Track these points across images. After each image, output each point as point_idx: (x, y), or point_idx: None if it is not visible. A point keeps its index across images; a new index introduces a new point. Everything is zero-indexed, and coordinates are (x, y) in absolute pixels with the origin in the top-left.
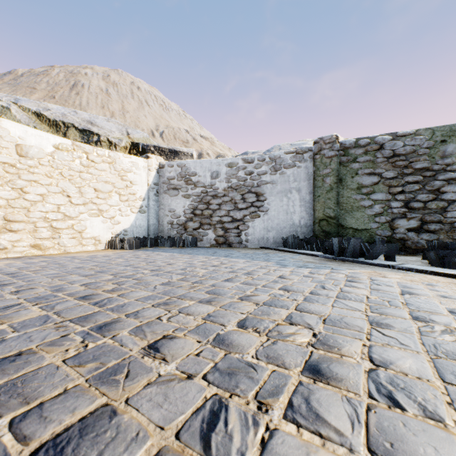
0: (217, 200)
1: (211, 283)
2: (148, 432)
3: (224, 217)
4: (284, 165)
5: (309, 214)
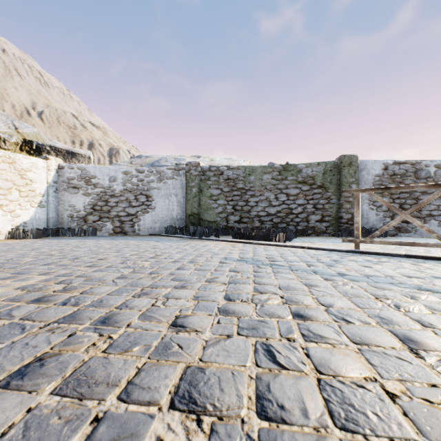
0: (115, 199)
1: (116, 249)
2: (108, 264)
3: (120, 212)
4: (167, 177)
5: (183, 211)
